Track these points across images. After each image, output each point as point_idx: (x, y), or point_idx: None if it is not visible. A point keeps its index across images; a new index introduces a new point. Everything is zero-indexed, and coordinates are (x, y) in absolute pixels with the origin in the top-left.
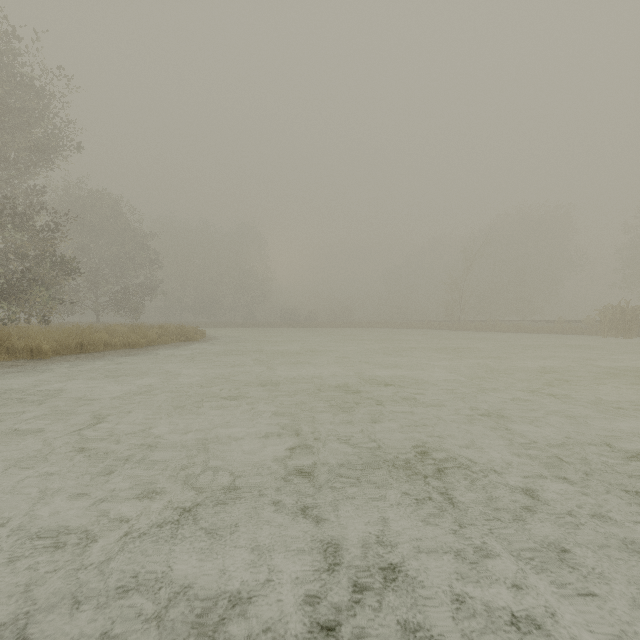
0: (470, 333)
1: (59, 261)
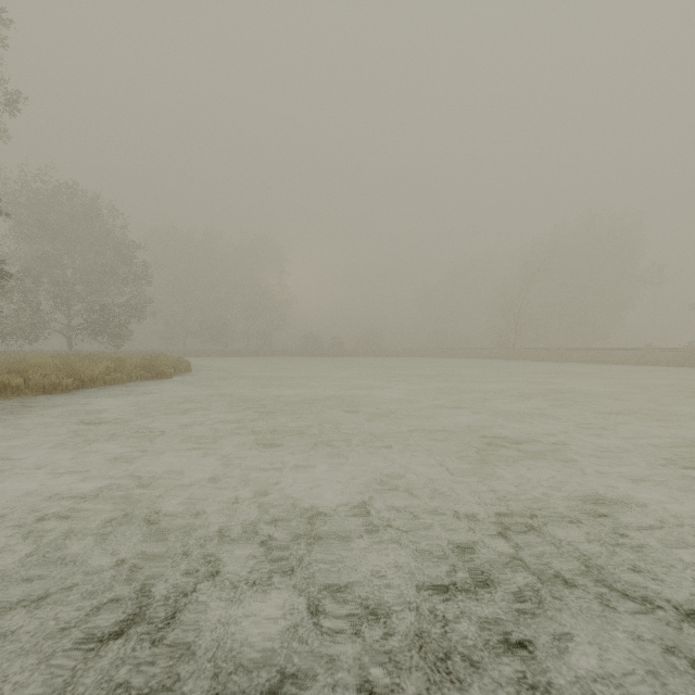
0: (534, 364)
1: None
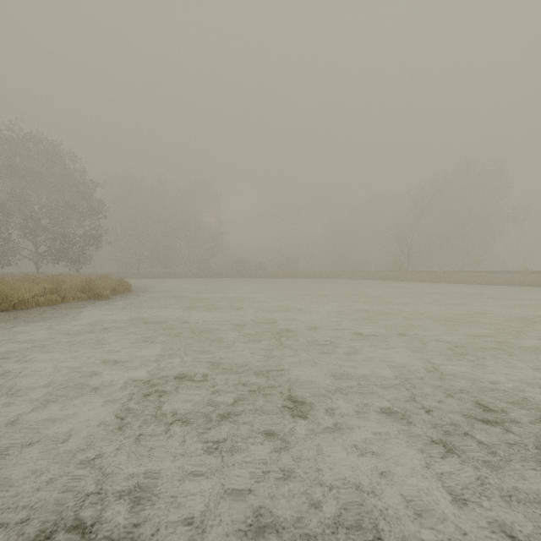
0: (427, 285)
1: None
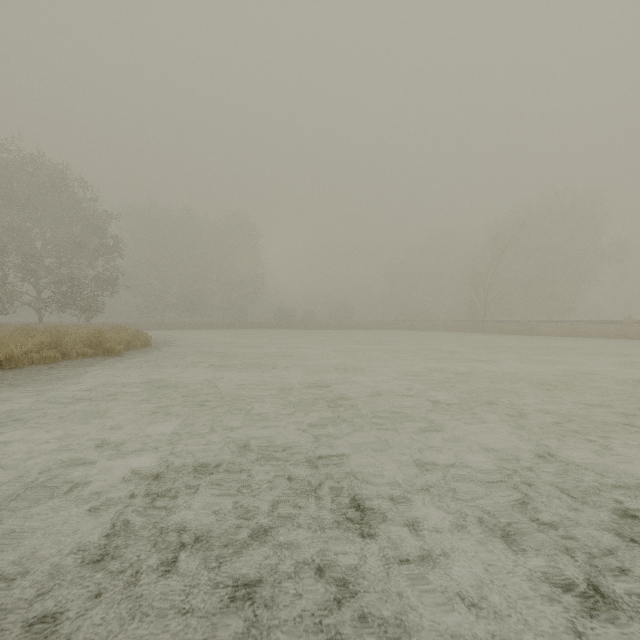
0: (509, 337)
1: None
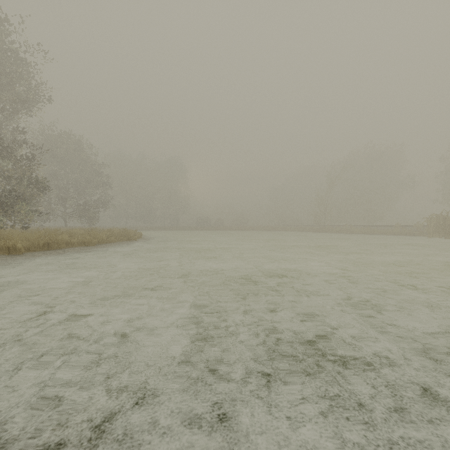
0: (332, 234)
1: (35, 182)
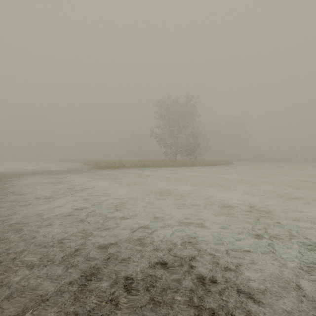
0: None
1: (197, 144)
